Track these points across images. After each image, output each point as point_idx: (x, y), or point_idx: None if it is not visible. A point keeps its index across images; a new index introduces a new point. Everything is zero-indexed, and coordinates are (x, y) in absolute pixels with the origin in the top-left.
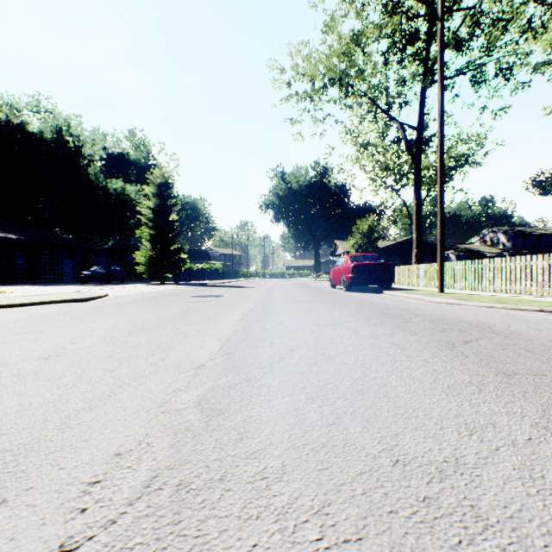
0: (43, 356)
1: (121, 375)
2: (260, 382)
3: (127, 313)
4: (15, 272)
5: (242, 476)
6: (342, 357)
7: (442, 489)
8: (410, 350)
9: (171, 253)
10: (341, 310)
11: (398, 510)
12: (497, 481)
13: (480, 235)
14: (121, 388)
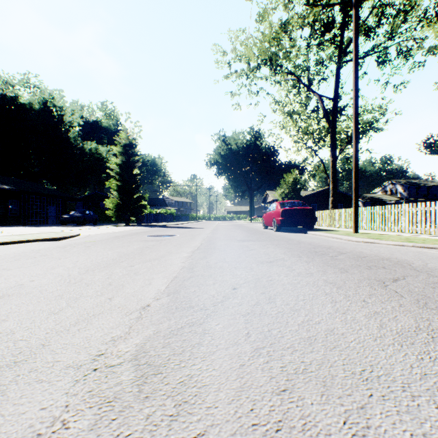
0: None
1: (63, 318)
2: (203, 327)
3: (90, 251)
4: (8, 215)
5: None
6: (283, 297)
7: None
8: (345, 289)
9: (134, 200)
10: (274, 248)
11: None
12: None
13: (382, 186)
14: (58, 335)
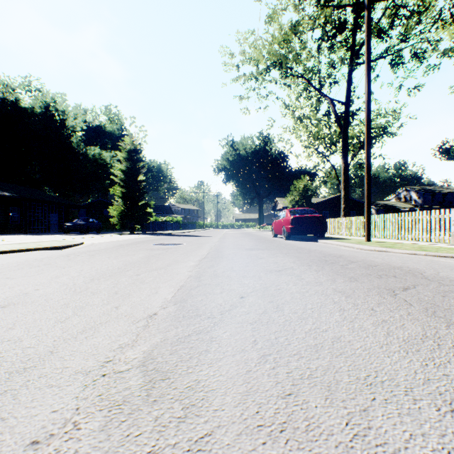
0: (1, 304)
1: (70, 326)
2: (210, 335)
3: (95, 260)
4: (9, 223)
5: None
6: (291, 305)
7: None
8: (354, 297)
9: (139, 207)
10: (283, 256)
11: None
12: None
13: (396, 193)
14: (66, 343)
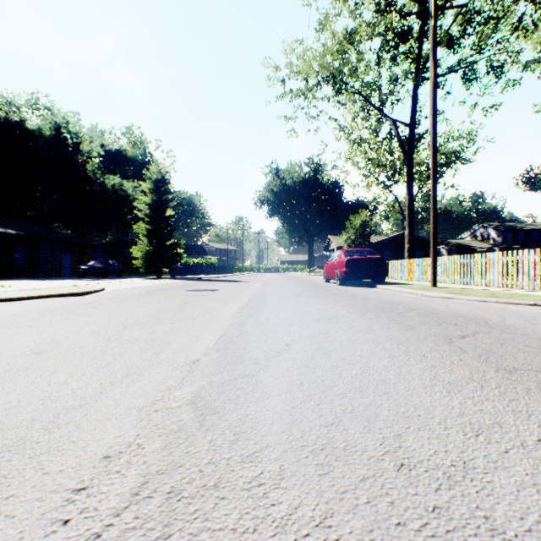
0: (36, 351)
1: (113, 371)
2: (256, 378)
3: (122, 307)
4: (14, 266)
5: (238, 482)
6: (339, 352)
7: (452, 497)
8: (407, 345)
9: (167, 247)
10: (335, 304)
11: (406, 522)
12: (510, 488)
13: (471, 230)
14: (113, 385)
